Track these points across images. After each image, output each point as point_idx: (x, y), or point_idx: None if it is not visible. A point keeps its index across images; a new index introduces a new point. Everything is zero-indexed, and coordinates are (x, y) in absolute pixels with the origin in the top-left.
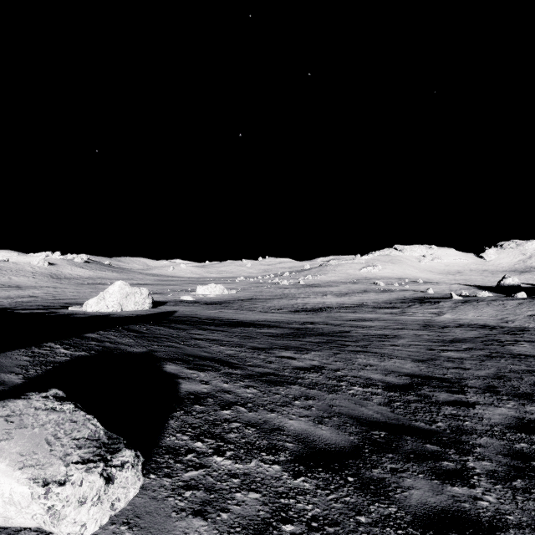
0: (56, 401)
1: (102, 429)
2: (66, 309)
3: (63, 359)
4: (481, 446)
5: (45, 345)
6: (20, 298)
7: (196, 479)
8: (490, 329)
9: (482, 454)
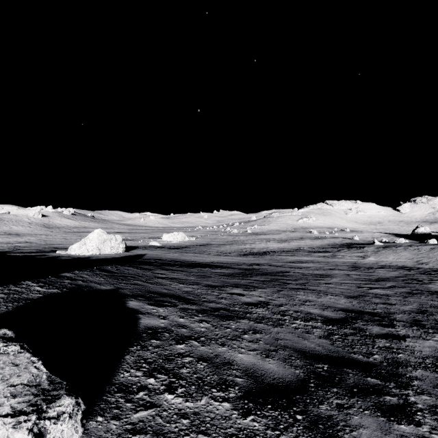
0: (2, 342)
1: (45, 372)
2: (54, 253)
3: (35, 295)
4: (418, 379)
5: (22, 283)
6: (18, 243)
7: (144, 421)
8: (408, 270)
9: (421, 387)
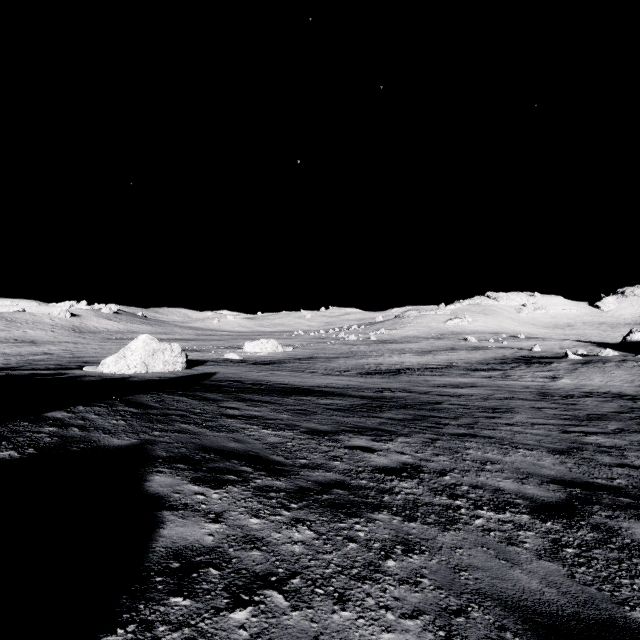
0: None
1: None
2: (79, 370)
3: None
4: None
5: None
6: (32, 355)
7: None
8: (632, 400)
9: None
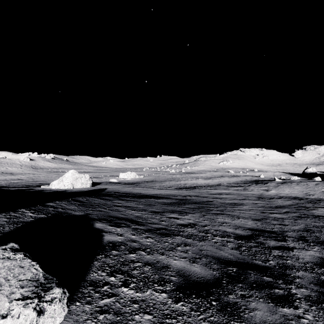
0: (11, 252)
1: (41, 272)
2: (39, 187)
3: (29, 219)
4: (299, 278)
5: (19, 210)
6: (12, 180)
7: (108, 305)
8: (299, 200)
9: (300, 283)
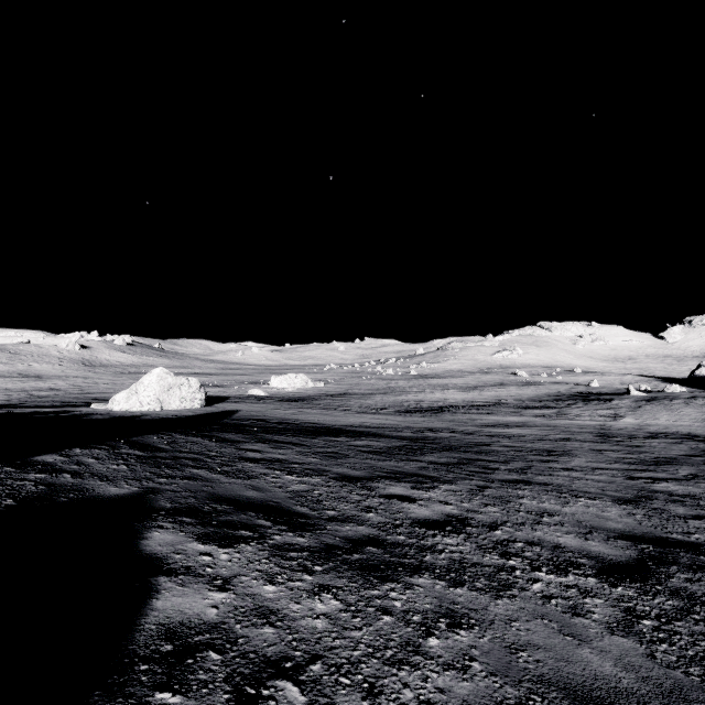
0: None
1: None
2: (87, 407)
3: None
4: None
5: None
6: (37, 391)
7: None
8: (704, 442)
9: None
